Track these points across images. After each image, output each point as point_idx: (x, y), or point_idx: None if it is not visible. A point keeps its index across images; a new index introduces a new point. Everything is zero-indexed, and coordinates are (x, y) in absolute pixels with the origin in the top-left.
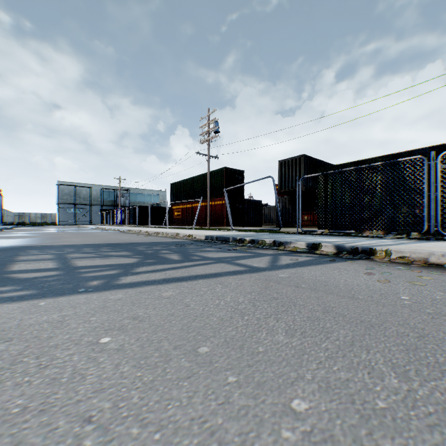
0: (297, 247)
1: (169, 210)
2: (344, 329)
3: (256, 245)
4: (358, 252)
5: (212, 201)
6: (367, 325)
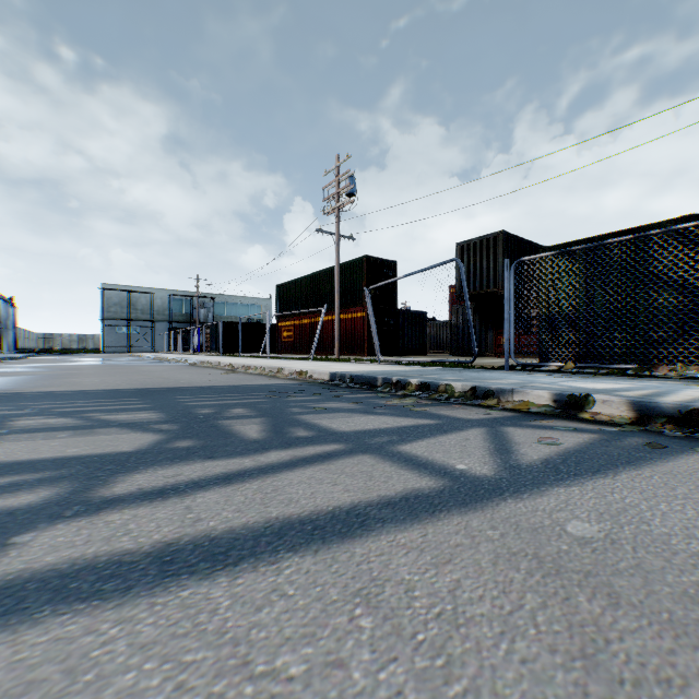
0: (530, 401)
1: (275, 329)
2: None
3: (432, 395)
4: None
5: (345, 312)
6: None
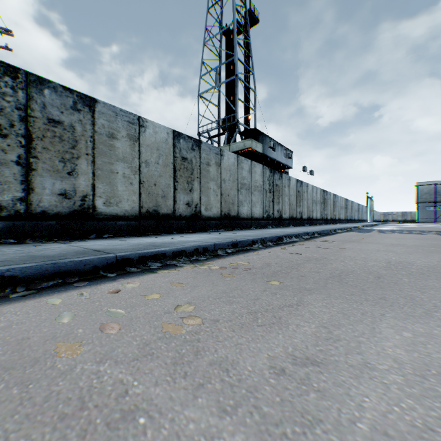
0: None
1: None
2: None
3: None
4: None
5: None
6: None
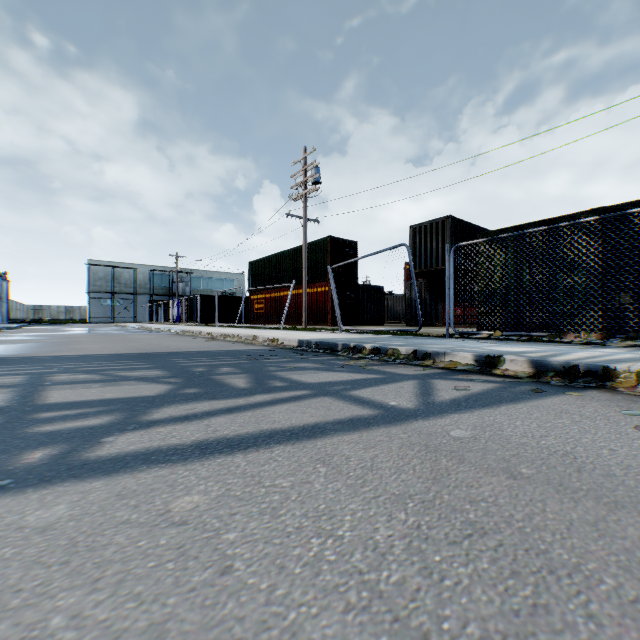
0: (458, 361)
1: (248, 302)
2: None
3: (382, 357)
4: (578, 374)
5: (311, 287)
6: None
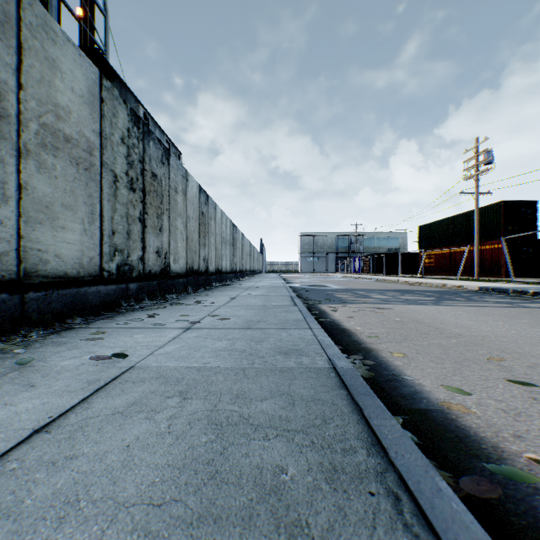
0: None
1: (415, 257)
2: None
3: (539, 297)
4: None
5: (481, 244)
6: None
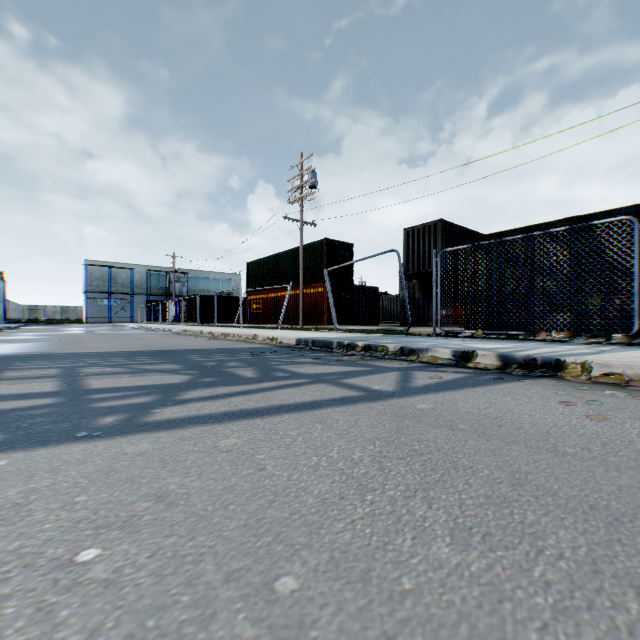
0: (438, 356)
1: (245, 302)
2: (565, 526)
3: (373, 354)
4: (536, 366)
5: (307, 287)
6: (606, 516)
